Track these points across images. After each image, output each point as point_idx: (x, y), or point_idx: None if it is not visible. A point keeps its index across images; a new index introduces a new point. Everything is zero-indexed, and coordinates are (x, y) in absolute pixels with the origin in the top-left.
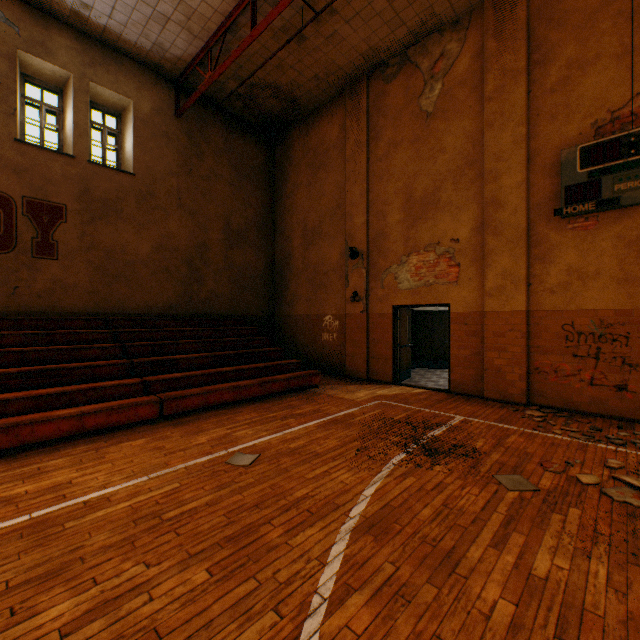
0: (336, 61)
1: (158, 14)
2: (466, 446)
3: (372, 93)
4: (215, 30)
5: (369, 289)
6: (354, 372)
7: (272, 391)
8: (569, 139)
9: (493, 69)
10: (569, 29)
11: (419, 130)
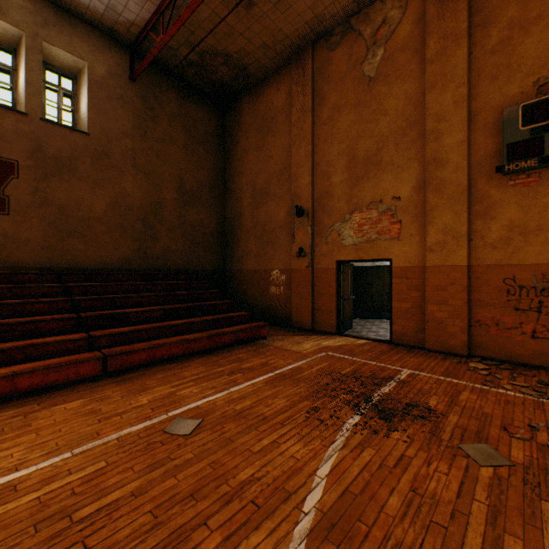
0: (283, 29)
1: None
2: (420, 406)
3: (317, 61)
4: None
5: (314, 245)
6: (300, 323)
7: (221, 343)
8: (510, 98)
9: (434, 33)
10: None
11: (362, 94)
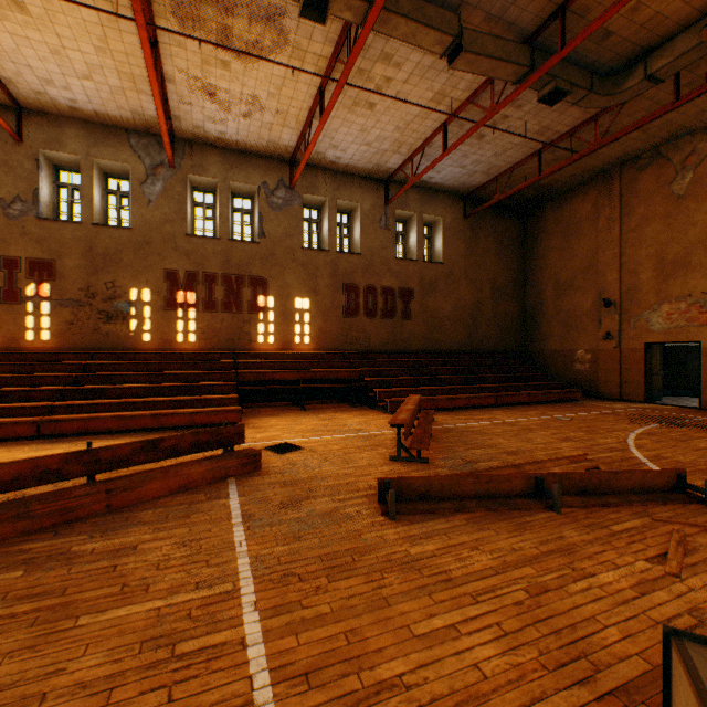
0: (592, 164)
1: (471, 172)
2: (703, 425)
3: (623, 179)
4: (504, 170)
5: (620, 330)
6: (606, 394)
7: (549, 399)
8: None
9: None
10: None
11: (670, 209)
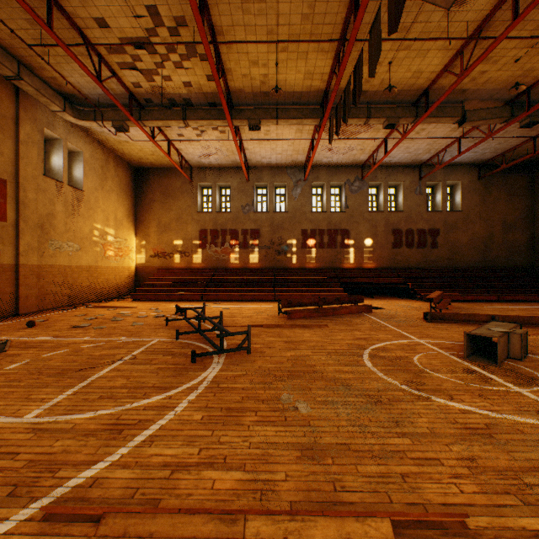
0: None
1: (481, 153)
2: None
3: None
4: (508, 149)
5: None
6: None
7: None
8: None
9: None
10: None
11: None
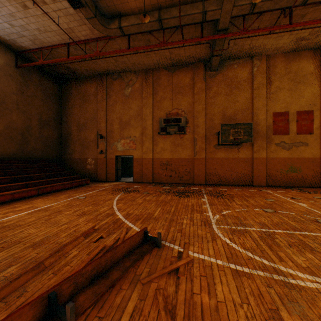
0: (95, 68)
1: (20, 33)
2: (137, 190)
3: (108, 81)
4: (46, 46)
5: (107, 149)
6: (101, 179)
7: (74, 185)
8: (161, 115)
9: (145, 91)
10: (161, 88)
11: (124, 100)
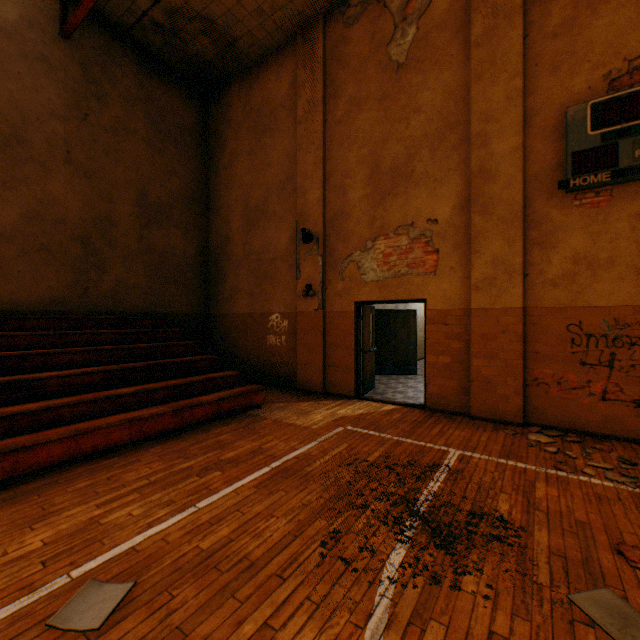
0: None
1: None
2: (489, 515)
3: (330, 39)
4: None
5: (326, 281)
6: (307, 384)
7: (194, 420)
8: (576, 94)
9: (481, 7)
10: None
11: (388, 85)
